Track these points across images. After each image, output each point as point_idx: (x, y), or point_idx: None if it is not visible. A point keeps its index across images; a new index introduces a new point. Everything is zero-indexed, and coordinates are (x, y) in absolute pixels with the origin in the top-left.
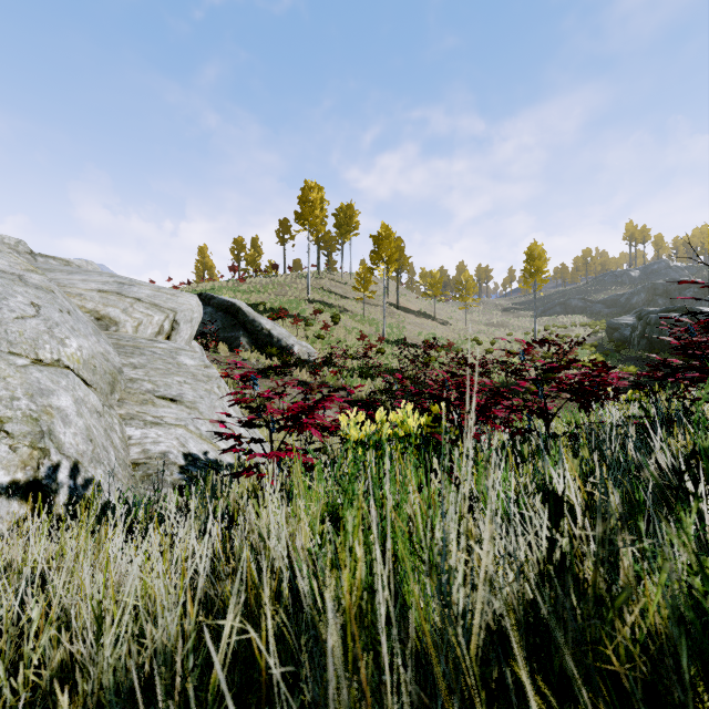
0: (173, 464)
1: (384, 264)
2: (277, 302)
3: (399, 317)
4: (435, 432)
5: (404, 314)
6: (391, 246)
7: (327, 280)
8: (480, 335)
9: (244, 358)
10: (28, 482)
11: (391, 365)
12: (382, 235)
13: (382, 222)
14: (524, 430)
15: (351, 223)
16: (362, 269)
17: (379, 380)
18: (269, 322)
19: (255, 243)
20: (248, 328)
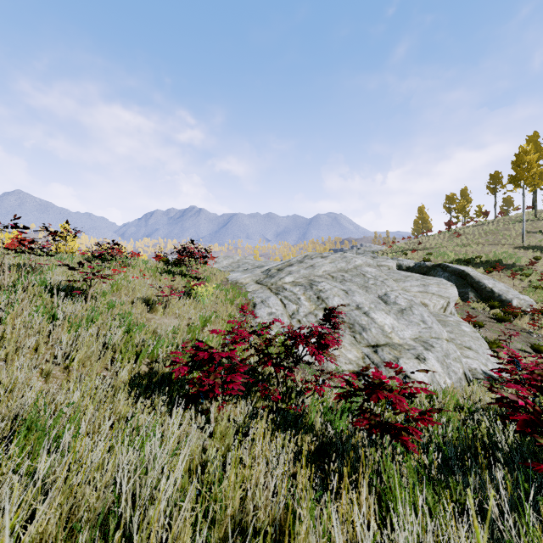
0: (479, 372)
1: None
2: (491, 254)
3: None
4: None
5: None
6: None
7: None
8: None
9: (472, 307)
10: (463, 372)
11: None
12: None
13: None
14: None
15: None
16: None
17: None
18: (490, 281)
19: (463, 193)
20: (474, 286)
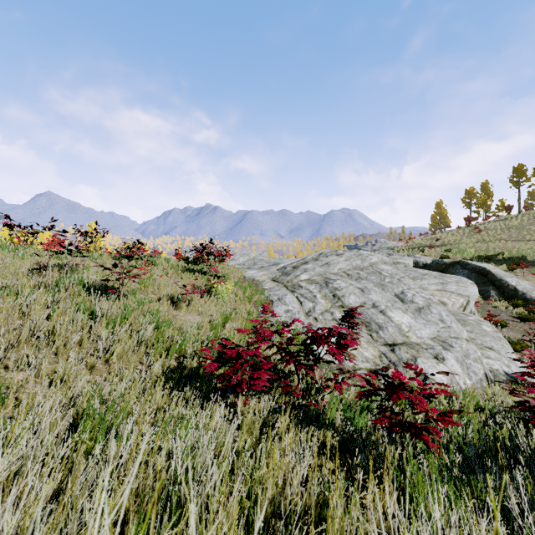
0: (501, 374)
1: None
2: (514, 250)
3: None
4: None
5: None
6: None
7: None
8: None
9: (494, 305)
10: (484, 373)
11: None
12: None
13: None
14: None
15: None
16: None
17: None
18: (513, 279)
19: (484, 187)
20: (496, 284)
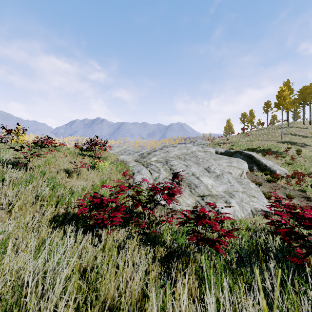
0: (259, 210)
1: None
2: (265, 145)
3: None
4: None
5: None
6: None
7: (293, 128)
8: None
9: (255, 174)
10: (251, 210)
11: None
12: None
13: None
14: None
15: (310, 95)
16: None
17: None
18: (265, 160)
19: (251, 112)
20: (256, 163)
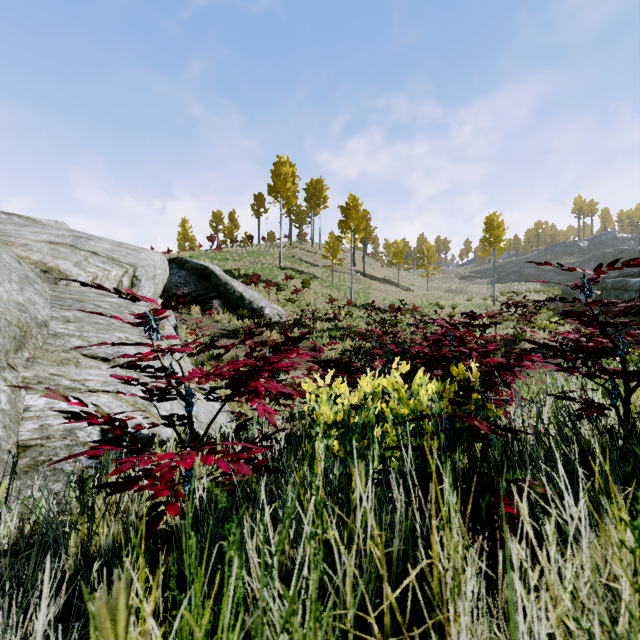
0: (81, 445)
1: (352, 232)
2: (251, 269)
3: (365, 283)
4: (461, 411)
5: (370, 280)
6: (358, 216)
7: (298, 250)
8: (441, 300)
9: (216, 319)
10: None
11: (359, 327)
12: (350, 205)
13: (350, 193)
14: (601, 407)
15: (321, 197)
16: (331, 239)
17: (348, 341)
18: (241, 286)
19: (232, 216)
20: (221, 291)
